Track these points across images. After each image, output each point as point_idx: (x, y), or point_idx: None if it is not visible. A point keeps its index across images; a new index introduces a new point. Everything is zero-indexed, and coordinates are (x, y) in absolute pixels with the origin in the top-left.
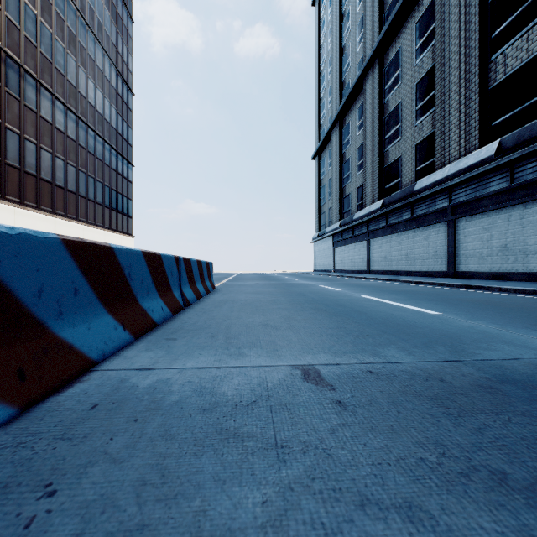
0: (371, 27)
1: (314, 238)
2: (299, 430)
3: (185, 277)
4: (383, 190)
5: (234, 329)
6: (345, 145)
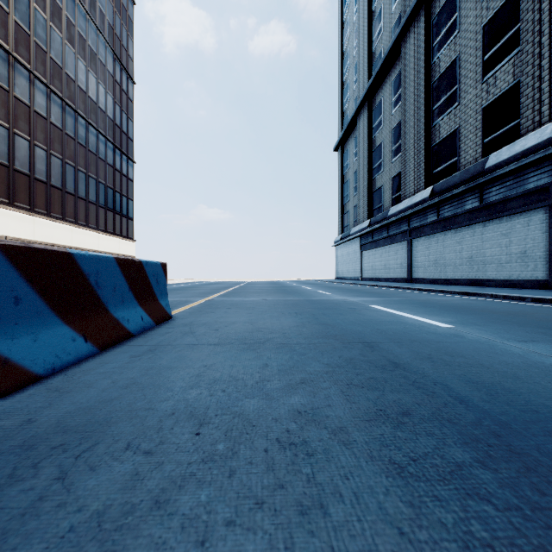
0: None
1: (336, 241)
2: None
3: None
4: (430, 175)
5: None
6: (375, 129)
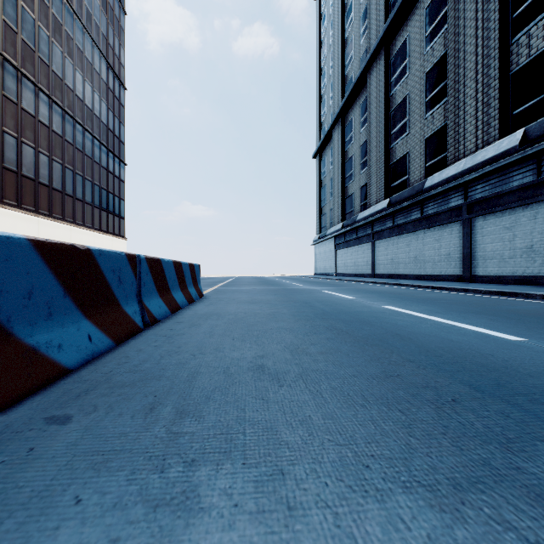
0: (376, 16)
1: (314, 241)
2: None
3: (149, 283)
4: (388, 188)
5: (202, 381)
6: (347, 143)
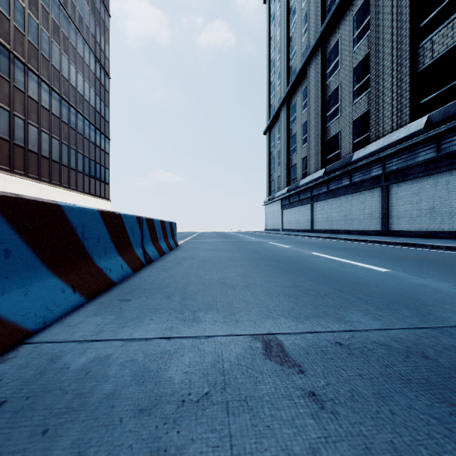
0: (314, 20)
1: (265, 202)
2: (267, 453)
3: (147, 236)
4: (324, 160)
5: (191, 288)
6: (291, 122)
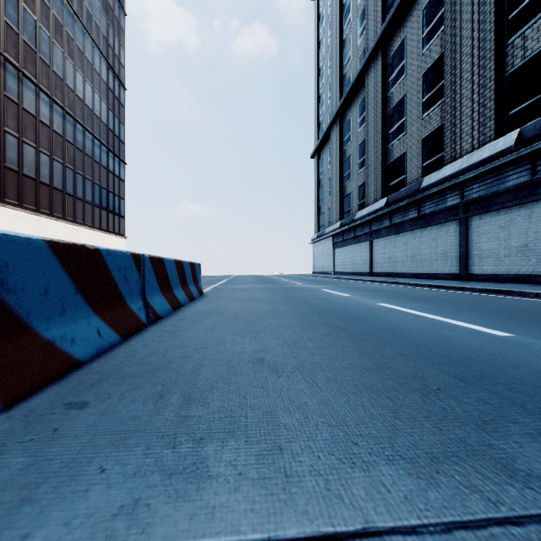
0: (373, 17)
1: (313, 239)
2: None
3: (153, 282)
4: (386, 187)
5: (205, 372)
6: (345, 142)
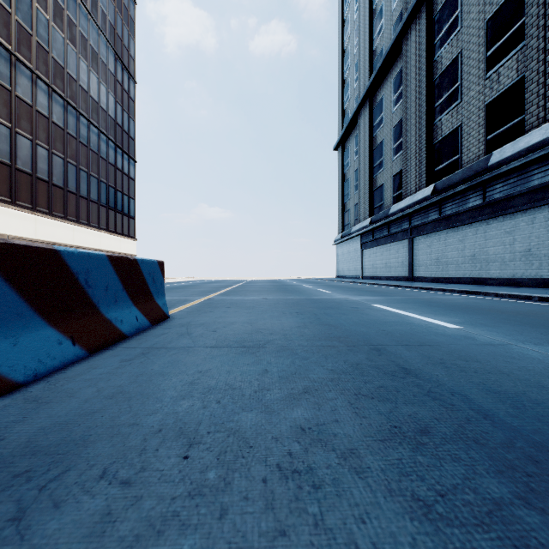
0: None
1: (336, 240)
2: None
3: None
4: (431, 173)
5: None
6: (376, 127)
